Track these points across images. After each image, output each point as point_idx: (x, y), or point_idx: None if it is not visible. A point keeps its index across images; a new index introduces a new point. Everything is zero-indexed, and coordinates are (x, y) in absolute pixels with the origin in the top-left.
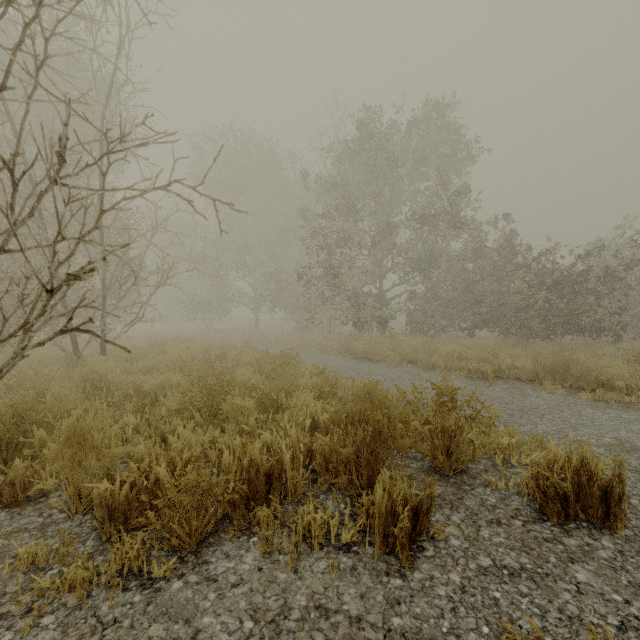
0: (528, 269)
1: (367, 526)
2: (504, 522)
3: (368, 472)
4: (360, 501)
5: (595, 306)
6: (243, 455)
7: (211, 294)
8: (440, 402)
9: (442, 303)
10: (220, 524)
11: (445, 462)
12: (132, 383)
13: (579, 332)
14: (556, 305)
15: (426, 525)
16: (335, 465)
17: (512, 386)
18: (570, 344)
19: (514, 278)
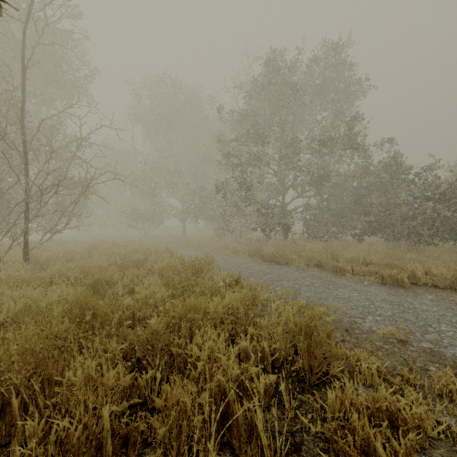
0: (413, 183)
1: None
2: None
3: None
4: None
5: None
6: None
7: (149, 208)
8: None
9: (334, 214)
10: None
11: None
12: None
13: None
14: (444, 214)
15: None
16: None
17: (439, 297)
18: None
19: (400, 191)
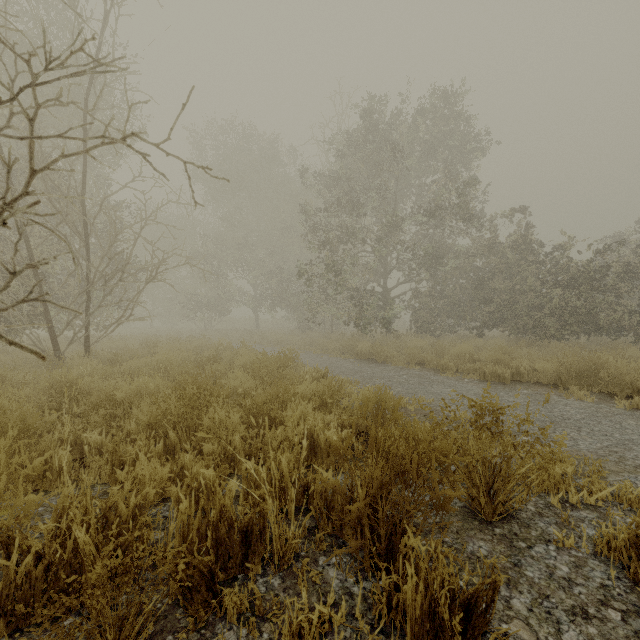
0: (541, 265)
1: (389, 621)
2: (593, 613)
3: (387, 528)
4: (379, 585)
5: (614, 304)
6: (209, 506)
7: (210, 293)
8: (481, 425)
9: (449, 302)
10: (170, 615)
11: (487, 504)
12: (102, 390)
13: (596, 332)
14: (572, 303)
15: (483, 629)
16: (340, 515)
17: (534, 391)
18: (587, 345)
19: (526, 275)
